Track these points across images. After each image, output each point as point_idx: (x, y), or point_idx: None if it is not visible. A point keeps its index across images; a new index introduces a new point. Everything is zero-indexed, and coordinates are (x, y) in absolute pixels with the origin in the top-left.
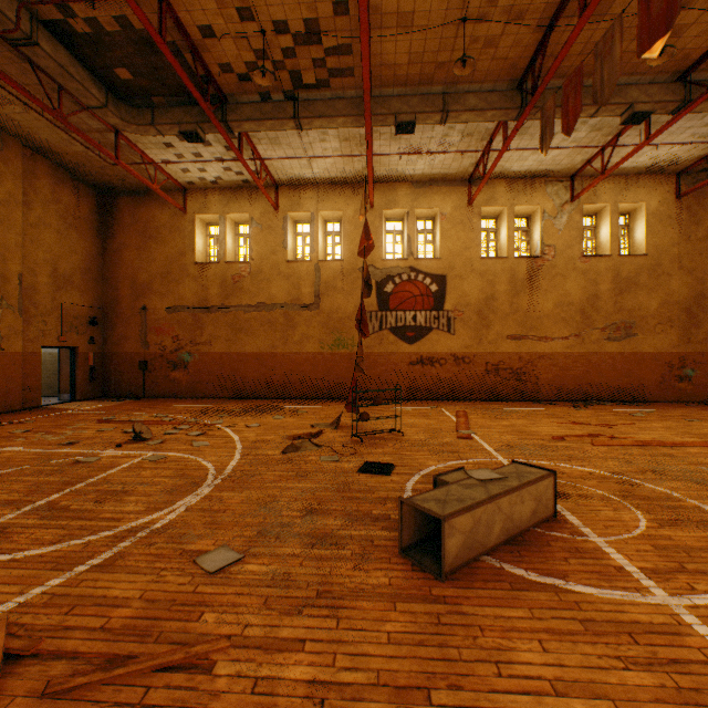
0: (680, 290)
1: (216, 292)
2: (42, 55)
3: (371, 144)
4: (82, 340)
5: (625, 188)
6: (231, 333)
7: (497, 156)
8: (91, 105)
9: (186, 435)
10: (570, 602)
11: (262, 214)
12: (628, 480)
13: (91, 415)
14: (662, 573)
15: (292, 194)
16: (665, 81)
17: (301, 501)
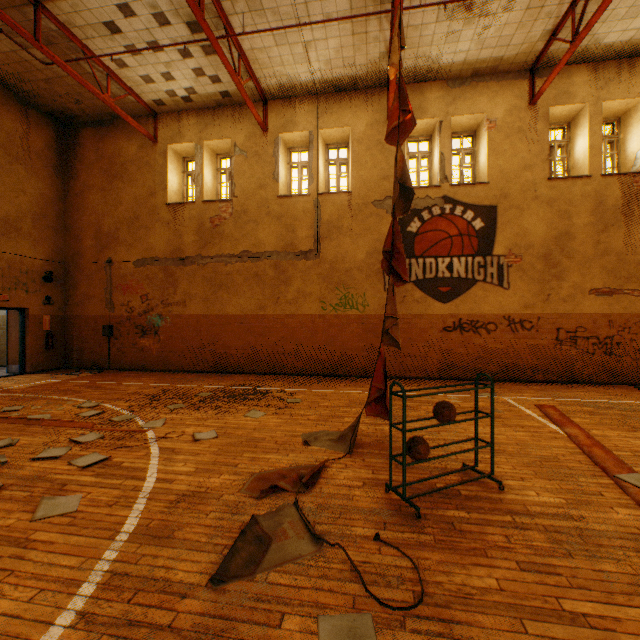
0: None
1: (191, 239)
2: None
3: None
4: (33, 299)
5: None
6: (209, 290)
7: None
8: None
9: (67, 464)
10: None
11: (247, 137)
12: None
13: None
14: None
15: (284, 109)
16: None
17: None
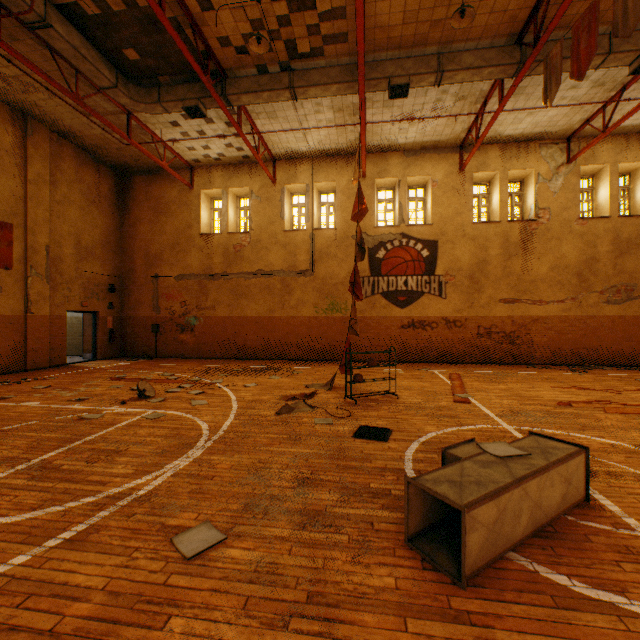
0: None
1: (219, 261)
2: (56, 38)
3: (364, 110)
4: (102, 305)
5: (626, 147)
6: (233, 298)
7: (492, 117)
8: (103, 86)
9: (187, 393)
10: None
11: (261, 187)
12: None
13: (106, 373)
14: None
15: (289, 167)
16: None
17: (293, 469)
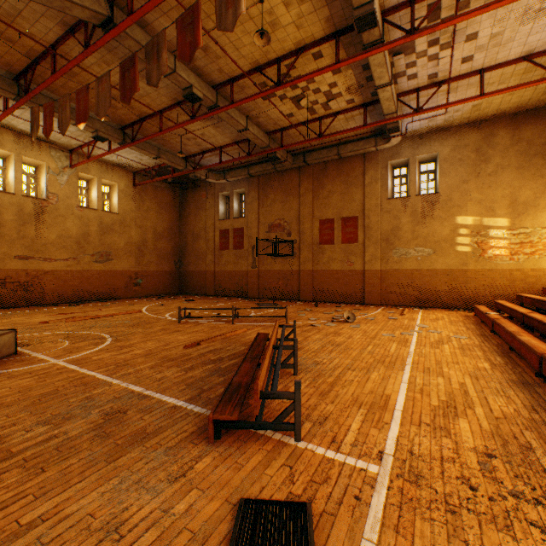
0: (136, 236)
1: None
2: None
3: None
4: None
5: (107, 171)
6: None
7: None
8: None
9: None
10: (7, 374)
11: None
12: (74, 332)
13: None
14: (61, 356)
15: None
16: (116, 126)
17: None
